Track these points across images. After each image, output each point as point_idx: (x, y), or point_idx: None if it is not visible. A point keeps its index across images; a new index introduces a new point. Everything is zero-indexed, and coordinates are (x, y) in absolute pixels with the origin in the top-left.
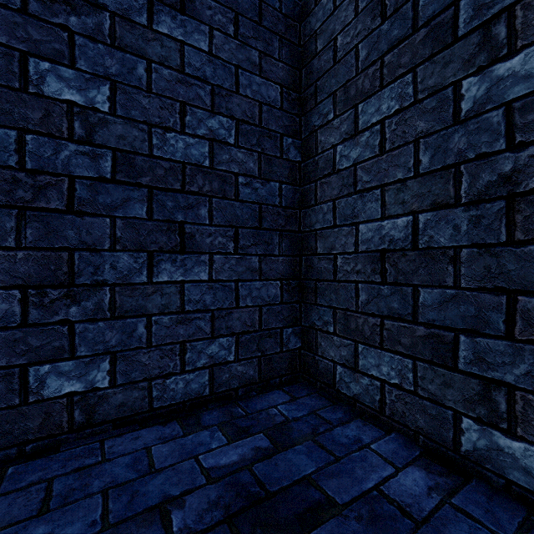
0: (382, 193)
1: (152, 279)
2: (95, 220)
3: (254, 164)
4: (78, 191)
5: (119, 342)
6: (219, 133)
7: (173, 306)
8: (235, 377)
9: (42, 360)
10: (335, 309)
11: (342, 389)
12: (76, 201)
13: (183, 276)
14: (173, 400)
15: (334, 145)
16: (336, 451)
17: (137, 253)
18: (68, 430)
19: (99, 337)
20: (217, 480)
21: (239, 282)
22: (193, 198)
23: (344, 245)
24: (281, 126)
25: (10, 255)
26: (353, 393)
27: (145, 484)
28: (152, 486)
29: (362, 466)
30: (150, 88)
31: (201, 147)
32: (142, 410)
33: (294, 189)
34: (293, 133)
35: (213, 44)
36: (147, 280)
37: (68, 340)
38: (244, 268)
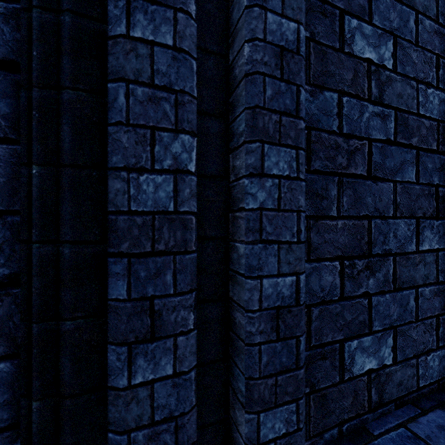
0: None
1: (418, 247)
2: (383, 186)
3: None
4: (373, 155)
5: (398, 316)
6: None
7: (431, 277)
8: None
9: (352, 335)
10: None
11: None
12: (372, 166)
13: (437, 244)
14: (431, 379)
15: None
16: None
17: (409, 219)
18: (367, 409)
19: (386, 310)
20: None
21: None
22: (444, 159)
23: None
24: None
25: (333, 225)
26: None
27: None
28: None
29: None
30: (417, 41)
31: None
32: (412, 389)
33: None
34: None
35: None
36: (415, 249)
37: (367, 314)
38: None
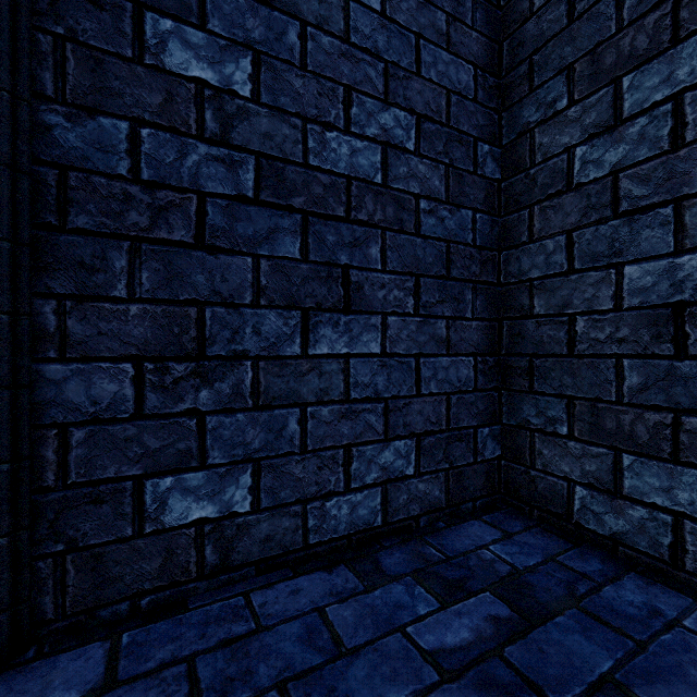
0: (677, 212)
1: (307, 350)
2: (232, 260)
3: (439, 182)
4: (209, 216)
5: (264, 444)
6: (394, 133)
7: (334, 392)
8: (415, 499)
9: (162, 470)
10: (572, 399)
11: (586, 522)
12: (207, 231)
13: (347, 347)
14: (334, 533)
15: (569, 147)
16: (630, 631)
17: (287, 311)
18: (197, 575)
19: (238, 436)
20: (456, 674)
21: (421, 357)
22: (361, 231)
23: (590, 300)
24: (475, 126)
25: (120, 310)
26: (610, 530)
27: (341, 676)
28: (353, 679)
29: (693, 662)
30: (305, 63)
31: (371, 154)
32: (294, 546)
33: (491, 221)
34: (490, 138)
35: (386, 1)
36: (300, 352)
37: (197, 441)
38: (426, 336)
